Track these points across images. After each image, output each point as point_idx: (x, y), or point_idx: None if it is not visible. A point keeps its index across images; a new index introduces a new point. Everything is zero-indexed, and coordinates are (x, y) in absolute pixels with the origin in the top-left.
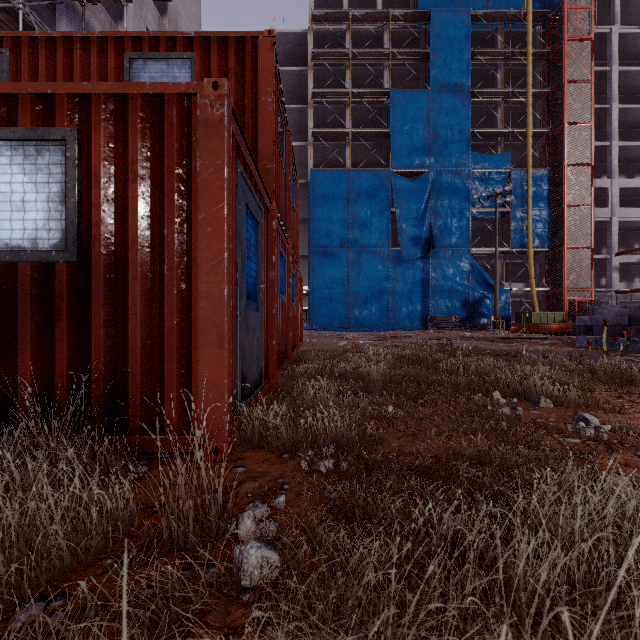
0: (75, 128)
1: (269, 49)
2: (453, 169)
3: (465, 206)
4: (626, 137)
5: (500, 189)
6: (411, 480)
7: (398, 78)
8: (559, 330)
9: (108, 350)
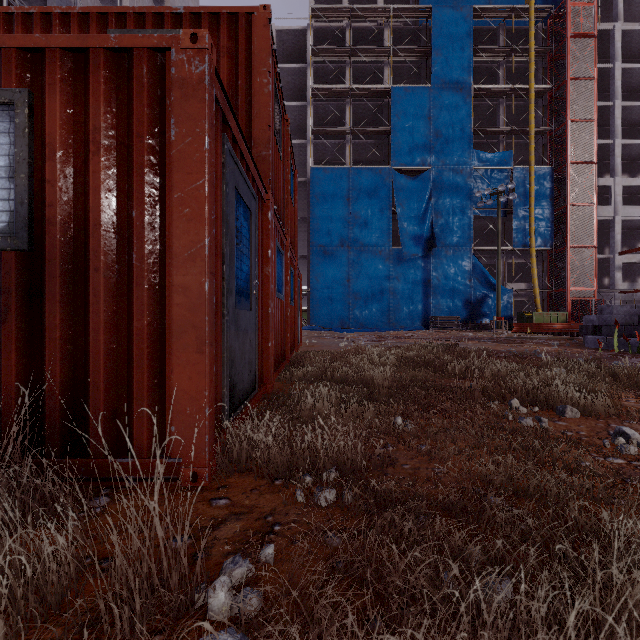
0: (25, 89)
1: (264, 26)
2: (455, 167)
3: (467, 205)
4: (629, 135)
5: (503, 187)
6: (434, 522)
7: (399, 75)
8: (562, 330)
9: (66, 356)
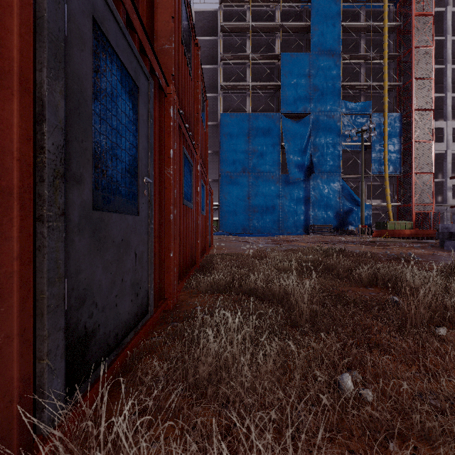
0: None
1: None
2: (328, 113)
3: (337, 141)
4: None
5: (366, 127)
6: None
7: (286, 46)
8: (410, 235)
9: None
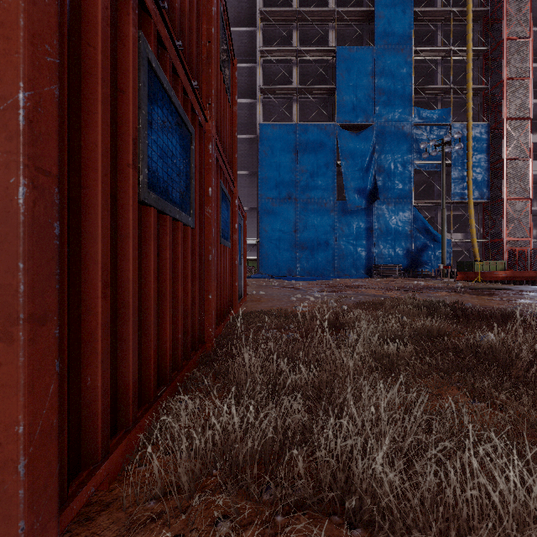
0: None
1: None
2: (396, 124)
3: (408, 159)
4: None
5: (448, 137)
6: None
7: (342, 39)
8: (505, 278)
9: None
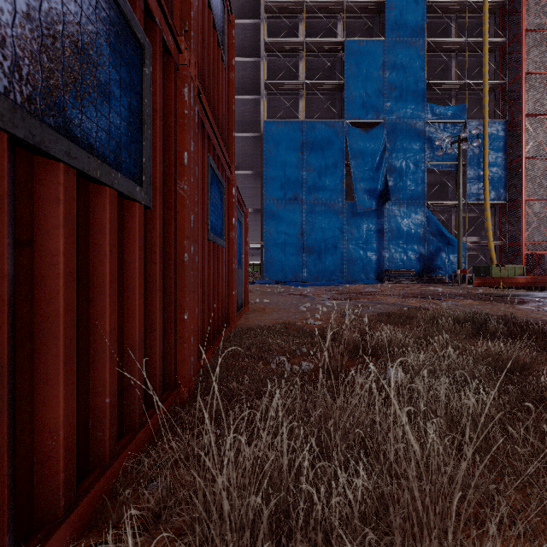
0: None
1: None
2: (408, 120)
3: (420, 158)
4: None
5: (466, 133)
6: None
7: (351, 33)
8: (526, 284)
9: None
